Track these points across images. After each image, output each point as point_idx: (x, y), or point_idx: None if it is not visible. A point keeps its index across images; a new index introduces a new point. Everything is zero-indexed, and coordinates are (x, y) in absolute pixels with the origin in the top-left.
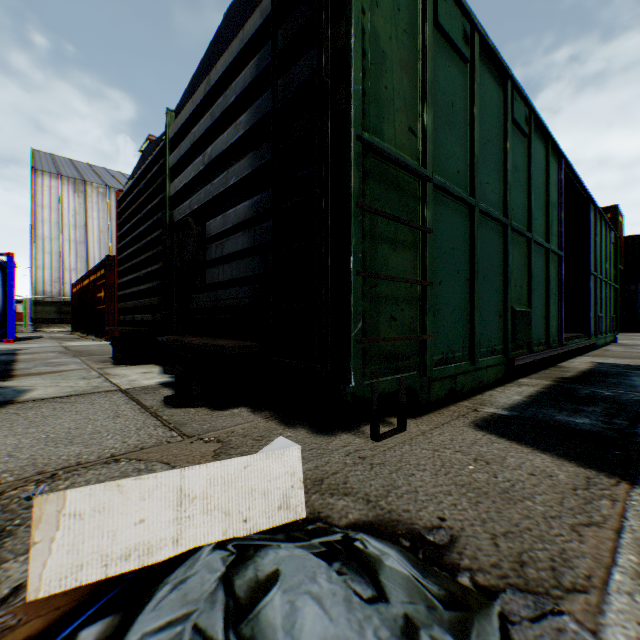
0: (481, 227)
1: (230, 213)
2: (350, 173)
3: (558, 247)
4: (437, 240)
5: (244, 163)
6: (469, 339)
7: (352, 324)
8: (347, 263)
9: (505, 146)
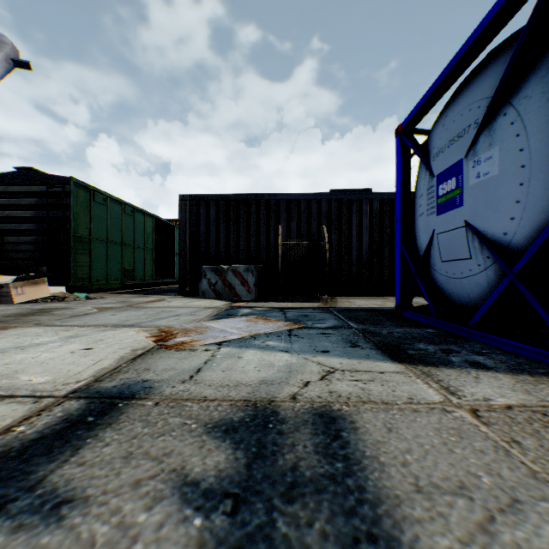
0: (112, 246)
1: (23, 237)
2: (72, 242)
3: (153, 247)
4: (95, 252)
5: (32, 225)
6: (107, 276)
7: (72, 271)
8: (71, 259)
9: (122, 222)
